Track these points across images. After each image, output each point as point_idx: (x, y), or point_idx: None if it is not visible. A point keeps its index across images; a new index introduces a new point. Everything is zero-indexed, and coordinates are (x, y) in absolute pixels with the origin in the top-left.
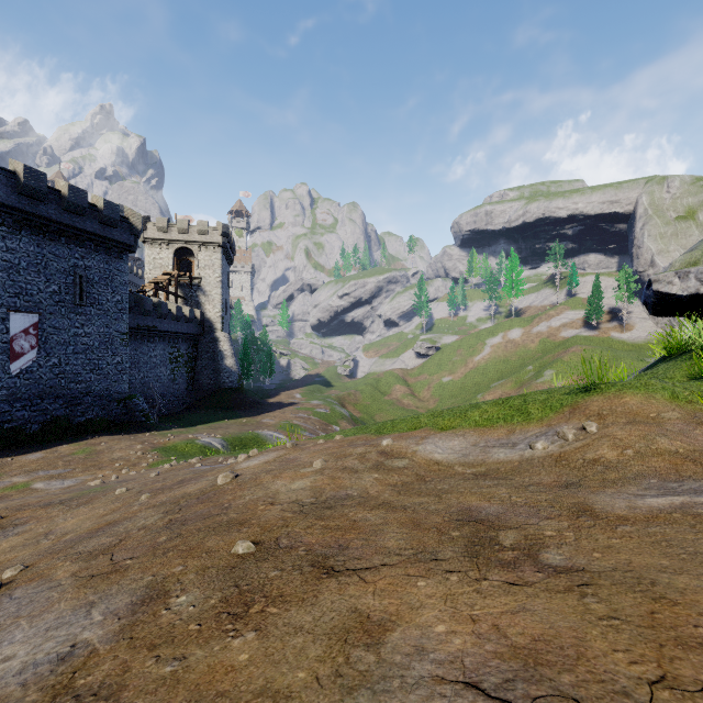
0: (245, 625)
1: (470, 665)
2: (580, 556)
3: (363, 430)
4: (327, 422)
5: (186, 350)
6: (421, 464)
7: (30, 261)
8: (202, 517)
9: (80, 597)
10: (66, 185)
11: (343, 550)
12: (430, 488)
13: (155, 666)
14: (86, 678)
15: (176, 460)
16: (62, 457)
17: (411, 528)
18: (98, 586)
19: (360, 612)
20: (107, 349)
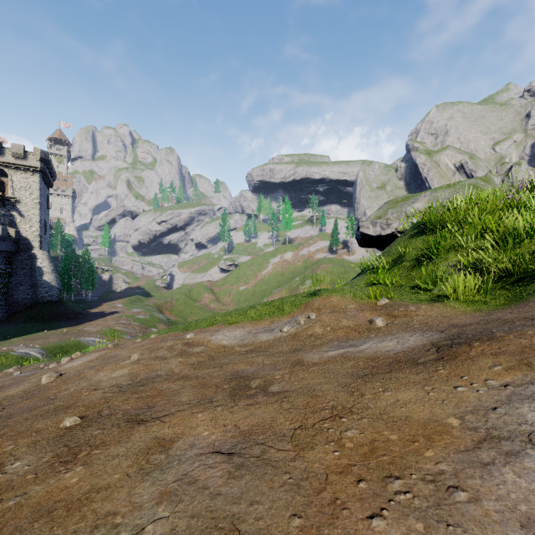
0: (75, 464)
1: (218, 444)
2: (288, 385)
3: (173, 329)
4: (147, 326)
5: None
6: (213, 348)
7: None
8: (29, 410)
9: None
10: None
11: (151, 409)
12: (216, 363)
13: None
14: None
15: None
16: None
17: (199, 388)
18: None
19: (159, 438)
20: None
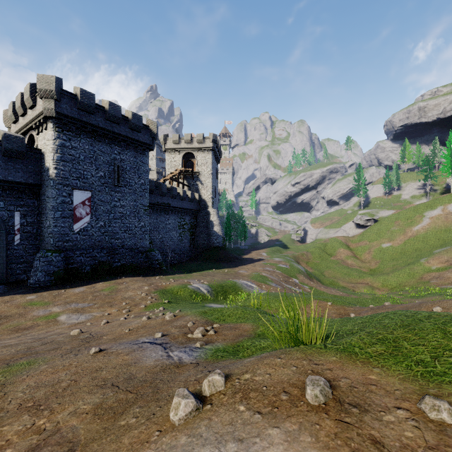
0: None
1: None
2: None
3: None
4: (288, 275)
5: (189, 221)
6: None
7: (86, 156)
8: None
9: None
10: (107, 102)
11: None
12: None
13: None
14: None
15: (167, 304)
16: (94, 292)
17: None
18: None
19: None
20: (135, 217)
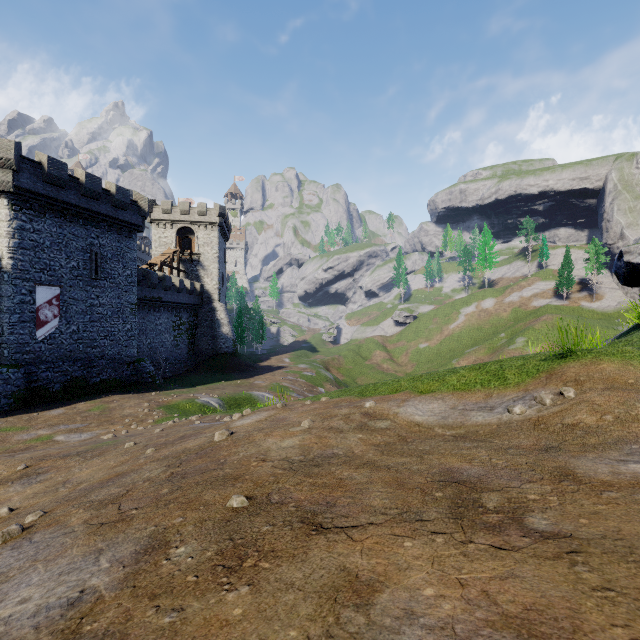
0: (239, 579)
1: (461, 632)
2: (566, 521)
3: (346, 392)
4: (313, 384)
5: (187, 319)
6: (402, 425)
7: (53, 241)
8: (200, 472)
9: (90, 543)
10: (83, 173)
11: (330, 508)
12: (411, 448)
13: (155, 616)
14: (92, 624)
15: (178, 417)
16: (80, 413)
17: (395, 488)
18: (106, 533)
19: (349, 571)
20: (118, 318)
